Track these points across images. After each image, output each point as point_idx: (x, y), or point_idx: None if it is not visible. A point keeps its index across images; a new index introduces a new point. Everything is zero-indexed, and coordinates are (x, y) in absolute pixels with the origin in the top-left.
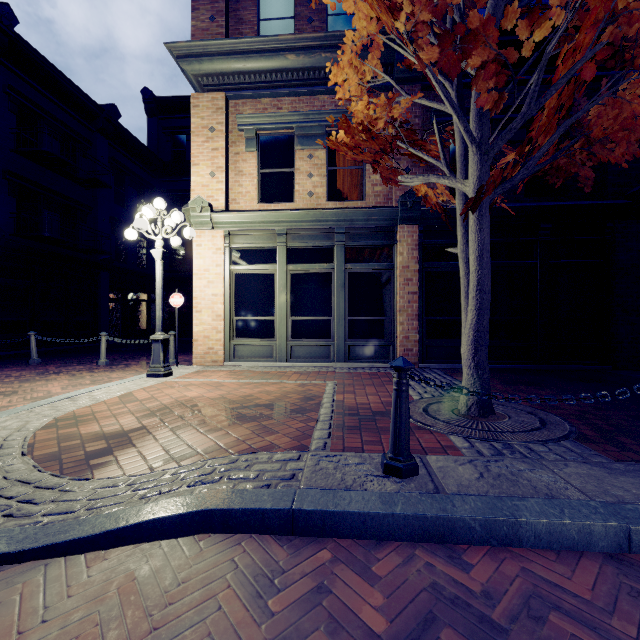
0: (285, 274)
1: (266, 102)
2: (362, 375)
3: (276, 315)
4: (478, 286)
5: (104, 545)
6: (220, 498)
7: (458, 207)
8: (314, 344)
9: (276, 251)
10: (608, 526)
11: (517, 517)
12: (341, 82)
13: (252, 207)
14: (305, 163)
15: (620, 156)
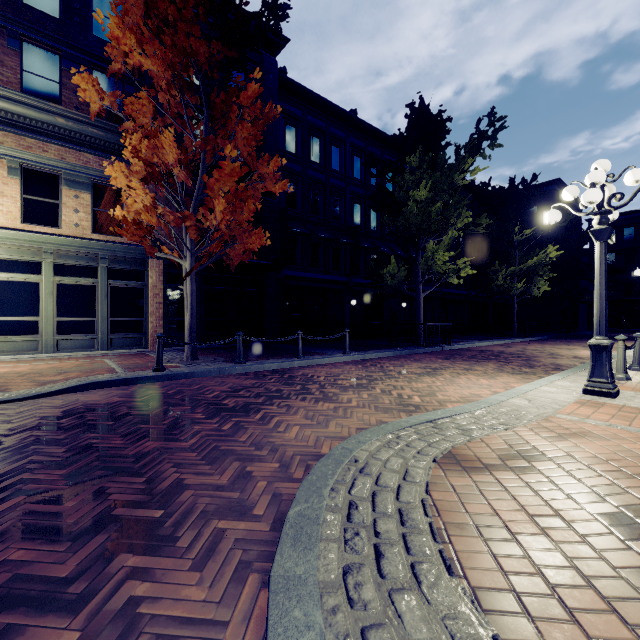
0: (52, 284)
1: (31, 142)
2: (125, 355)
3: (42, 316)
4: (191, 306)
5: (58, 394)
6: (96, 380)
7: (184, 268)
8: (80, 338)
9: (42, 264)
10: (215, 370)
11: (194, 371)
12: (115, 177)
13: (15, 225)
14: (72, 200)
15: (246, 258)
